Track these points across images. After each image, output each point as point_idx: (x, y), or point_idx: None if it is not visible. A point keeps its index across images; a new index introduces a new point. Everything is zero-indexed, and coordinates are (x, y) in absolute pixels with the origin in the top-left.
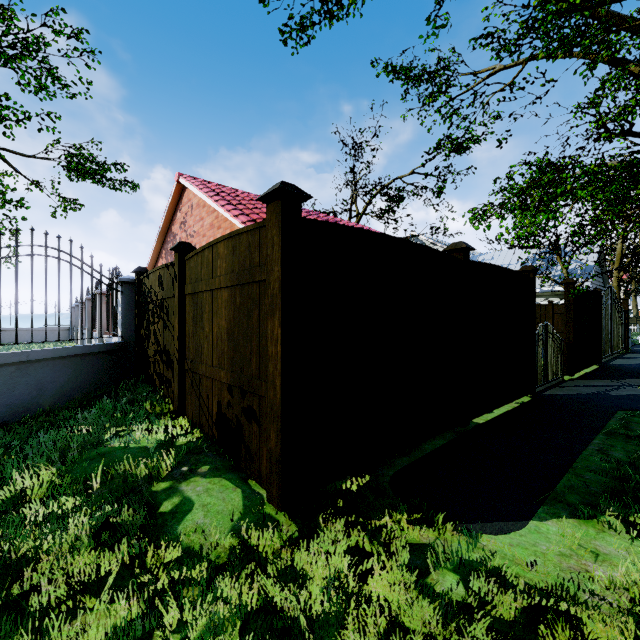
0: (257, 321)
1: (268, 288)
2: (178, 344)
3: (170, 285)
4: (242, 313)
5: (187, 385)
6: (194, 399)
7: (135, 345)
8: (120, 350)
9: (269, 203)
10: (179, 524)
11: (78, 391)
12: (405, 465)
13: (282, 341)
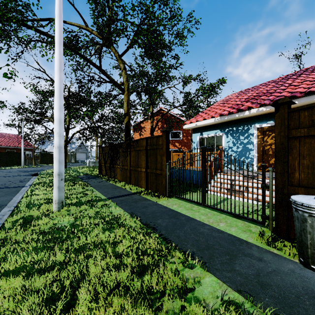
0: None
1: None
2: None
3: None
4: None
5: None
6: None
7: None
8: None
9: None
10: None
11: None
12: None
13: None
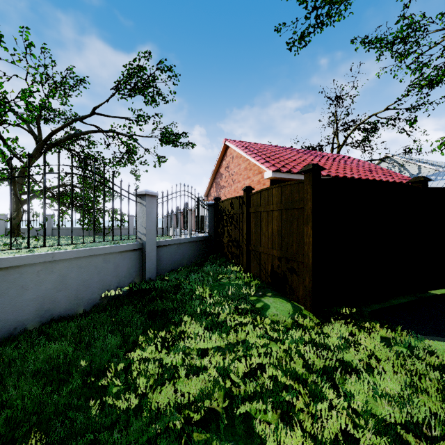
0: (296, 227)
1: (304, 212)
2: (246, 237)
3: (239, 207)
4: (287, 223)
5: (251, 257)
6: (255, 264)
7: (214, 237)
8: (208, 239)
9: (305, 173)
10: (266, 312)
11: (194, 258)
12: (378, 308)
13: (312, 236)
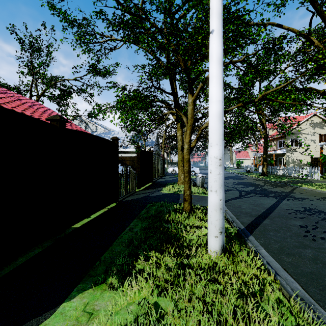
0: None
1: None
2: None
3: None
4: None
5: None
6: None
7: None
8: None
9: None
10: None
11: None
12: None
13: None
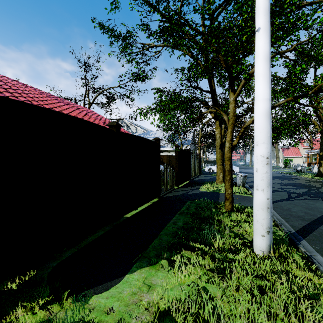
0: None
1: None
2: None
3: None
4: None
5: None
6: None
7: None
8: None
9: None
10: None
11: None
12: (69, 255)
13: None
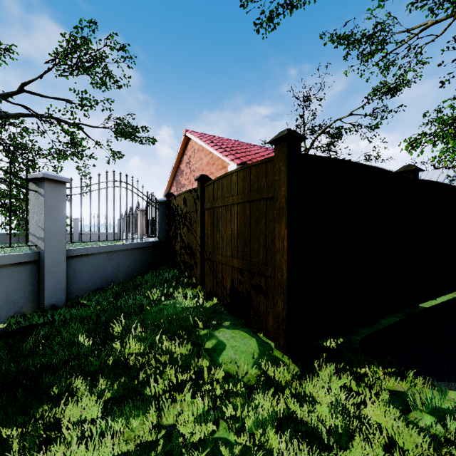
0: (264, 225)
1: (276, 203)
2: (200, 242)
3: (192, 203)
4: (251, 220)
5: (206, 269)
6: (212, 278)
7: (166, 243)
8: (157, 246)
9: (276, 144)
10: (219, 357)
11: (136, 271)
12: (369, 334)
13: (287, 239)
